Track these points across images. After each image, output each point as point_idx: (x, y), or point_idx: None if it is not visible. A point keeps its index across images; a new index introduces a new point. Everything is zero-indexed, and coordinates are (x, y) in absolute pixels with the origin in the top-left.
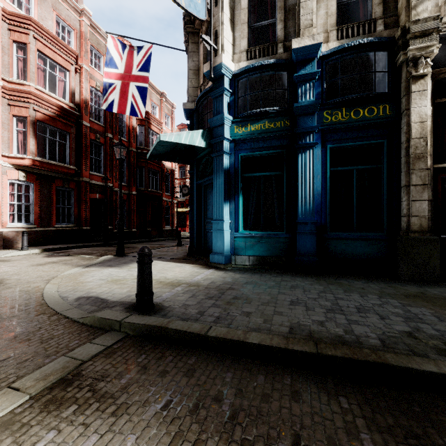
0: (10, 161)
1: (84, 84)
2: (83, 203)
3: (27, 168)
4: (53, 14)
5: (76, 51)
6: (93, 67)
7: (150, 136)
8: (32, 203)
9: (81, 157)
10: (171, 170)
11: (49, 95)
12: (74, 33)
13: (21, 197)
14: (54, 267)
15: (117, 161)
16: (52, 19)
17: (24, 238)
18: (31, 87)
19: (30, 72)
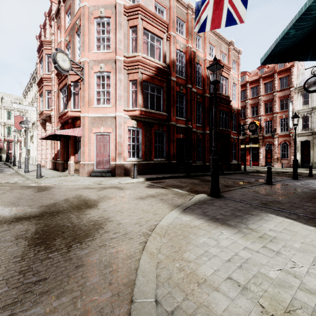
0: (128, 113)
1: (172, 48)
2: (171, 142)
3: (137, 118)
4: (152, 0)
5: (167, 21)
6: (178, 33)
7: (221, 81)
8: (140, 143)
9: (170, 106)
10: (237, 110)
11: (150, 60)
12: (166, 11)
13: (134, 139)
14: (152, 204)
15: (195, 106)
16: (152, 5)
17: (135, 169)
18: (139, 56)
19: (139, 45)
